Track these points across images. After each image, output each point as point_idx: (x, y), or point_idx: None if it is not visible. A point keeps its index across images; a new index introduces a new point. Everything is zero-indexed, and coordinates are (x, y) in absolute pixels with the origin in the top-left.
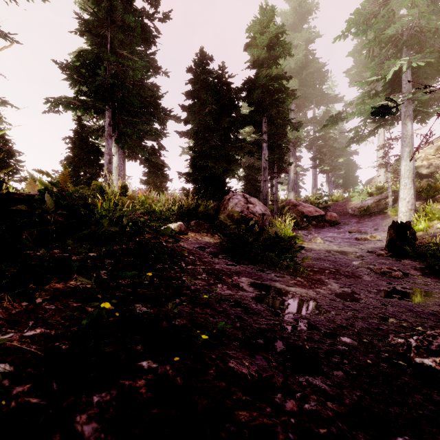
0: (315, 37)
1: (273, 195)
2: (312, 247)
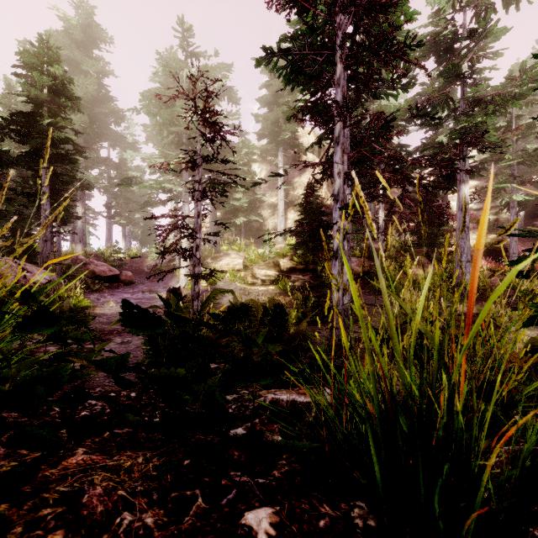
0: (110, 74)
1: (54, 249)
2: (105, 312)
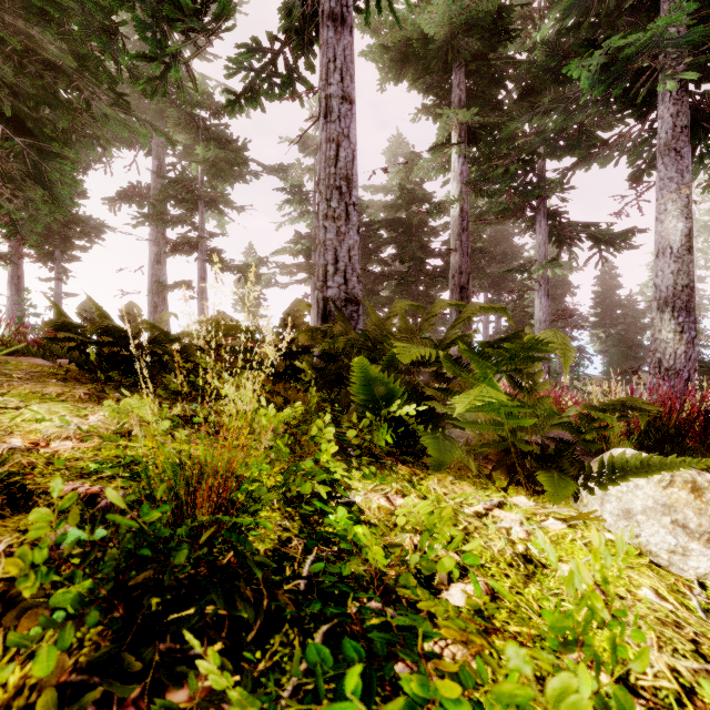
0: None
1: None
2: None
